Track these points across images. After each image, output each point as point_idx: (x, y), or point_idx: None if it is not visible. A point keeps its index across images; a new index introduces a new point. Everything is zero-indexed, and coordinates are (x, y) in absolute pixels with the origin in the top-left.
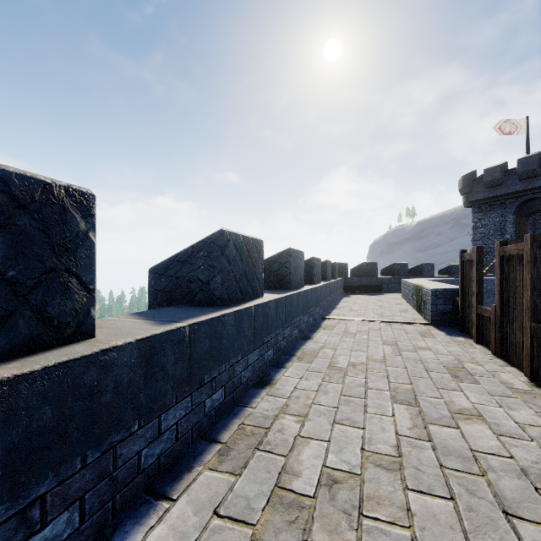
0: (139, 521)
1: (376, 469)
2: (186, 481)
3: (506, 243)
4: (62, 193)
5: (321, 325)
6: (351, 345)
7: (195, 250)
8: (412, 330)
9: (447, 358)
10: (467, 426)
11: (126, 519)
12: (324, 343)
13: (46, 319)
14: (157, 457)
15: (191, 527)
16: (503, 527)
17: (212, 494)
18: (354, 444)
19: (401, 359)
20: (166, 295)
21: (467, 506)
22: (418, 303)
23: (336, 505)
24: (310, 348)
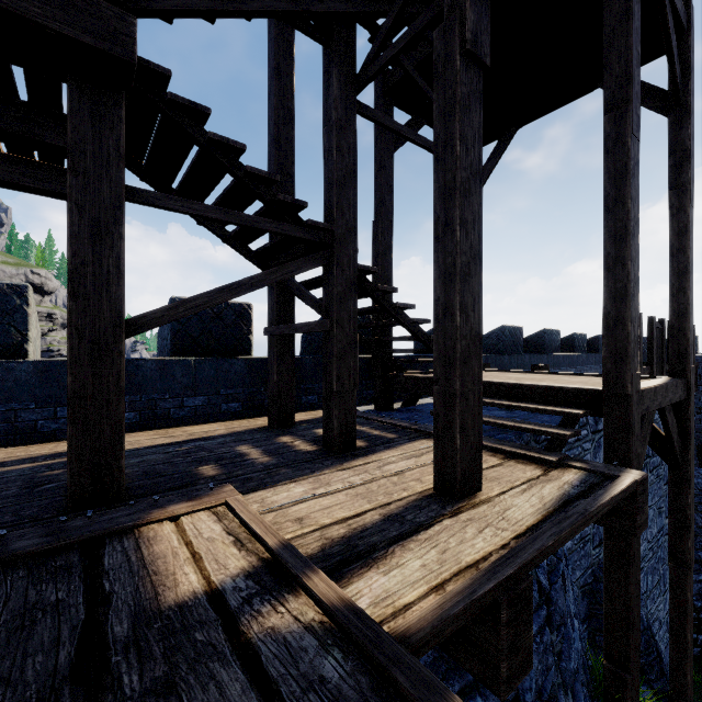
0: None
1: None
2: None
3: None
4: None
5: None
6: None
7: (492, 333)
8: None
9: None
10: None
11: None
12: None
13: None
14: None
15: None
16: None
17: None
18: None
19: None
20: None
21: None
22: None
23: None
24: None
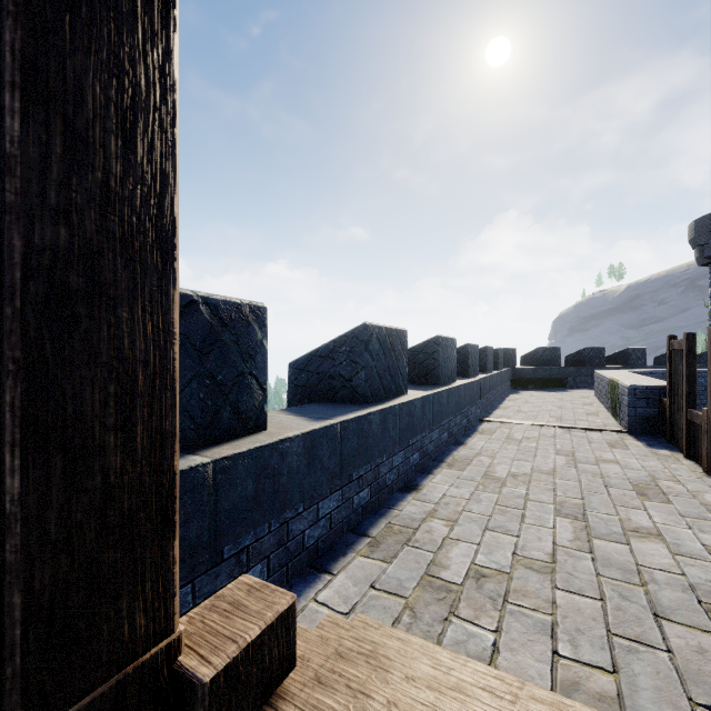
0: (308, 586)
1: (527, 571)
2: (342, 563)
3: None
4: (247, 310)
5: (478, 428)
6: (513, 453)
7: (337, 345)
8: (599, 439)
9: (638, 474)
10: (640, 544)
11: (297, 584)
12: (480, 450)
13: (238, 413)
14: (316, 540)
15: (352, 594)
16: (649, 624)
17: (367, 574)
18: (506, 549)
19: (575, 472)
20: (306, 391)
21: (616, 607)
22: (612, 403)
23: (483, 594)
24: (463, 455)
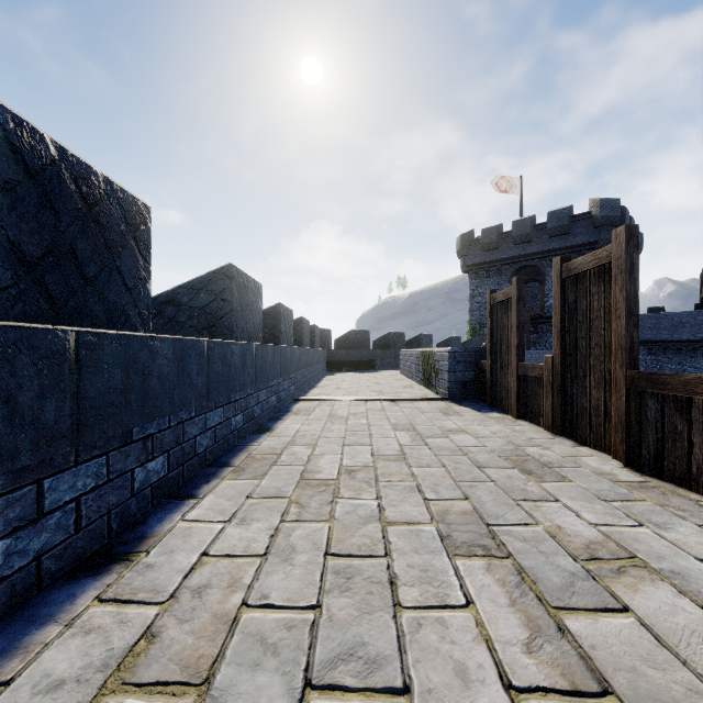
0: None
1: None
2: None
3: (569, 259)
4: None
5: (292, 408)
6: (342, 435)
7: None
8: (429, 408)
9: (495, 443)
10: (630, 594)
11: None
12: (294, 437)
13: None
14: None
15: None
16: None
17: None
18: None
19: (429, 451)
20: None
21: None
22: (426, 374)
23: None
24: (266, 448)
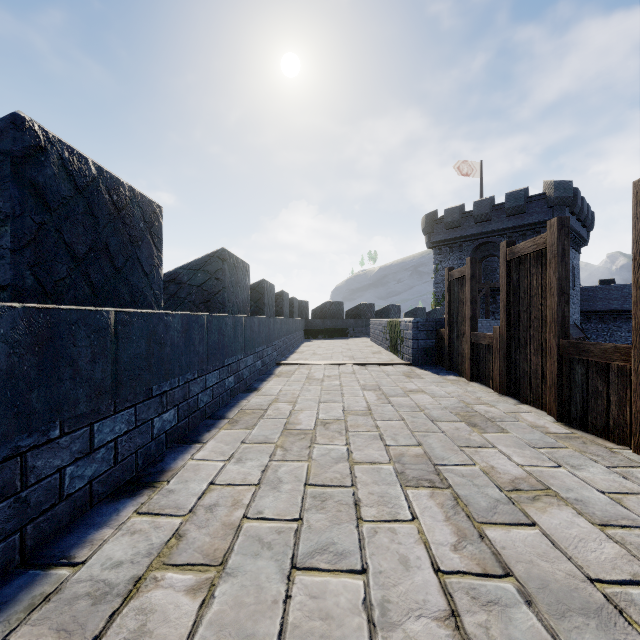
0: None
1: None
2: None
3: (514, 243)
4: None
5: (274, 371)
6: (318, 394)
7: None
8: (394, 372)
9: (449, 401)
10: (540, 515)
11: None
12: (277, 395)
13: None
14: None
15: None
16: None
17: None
18: (348, 636)
19: (392, 408)
20: None
21: None
22: (392, 342)
23: None
24: (254, 404)
